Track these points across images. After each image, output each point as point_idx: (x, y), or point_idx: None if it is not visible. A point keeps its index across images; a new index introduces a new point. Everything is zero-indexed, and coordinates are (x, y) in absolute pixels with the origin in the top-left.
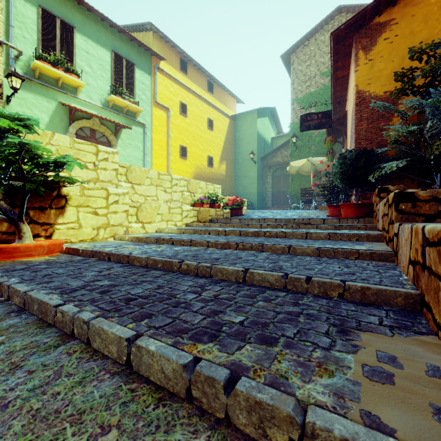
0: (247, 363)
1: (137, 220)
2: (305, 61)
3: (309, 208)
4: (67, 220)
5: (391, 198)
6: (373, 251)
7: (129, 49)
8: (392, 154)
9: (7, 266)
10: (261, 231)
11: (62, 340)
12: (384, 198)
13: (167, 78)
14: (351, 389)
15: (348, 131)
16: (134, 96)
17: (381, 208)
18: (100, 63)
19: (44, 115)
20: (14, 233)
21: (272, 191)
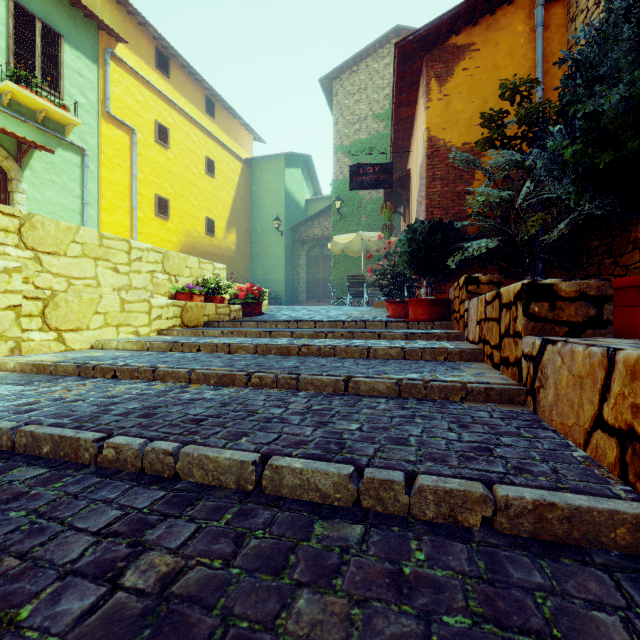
0: None
1: (44, 325)
2: (353, 94)
3: (358, 304)
4: None
5: (512, 293)
6: (488, 385)
7: (51, 5)
8: (472, 231)
9: None
10: (293, 346)
11: None
12: (473, 292)
13: (131, 77)
14: None
15: (412, 197)
16: (62, 95)
17: (475, 308)
18: None
19: None
20: None
21: (307, 278)
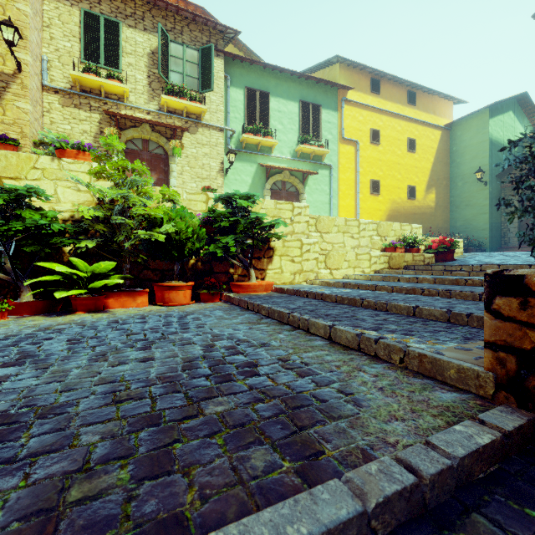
0: (389, 337)
1: (325, 266)
2: None
3: None
4: (273, 267)
5: None
6: None
7: (316, 92)
8: None
9: (248, 296)
10: (461, 279)
11: (294, 329)
12: None
13: (355, 108)
14: (439, 348)
15: None
16: (320, 139)
17: None
18: (289, 117)
19: (248, 178)
20: (244, 276)
21: (519, 222)
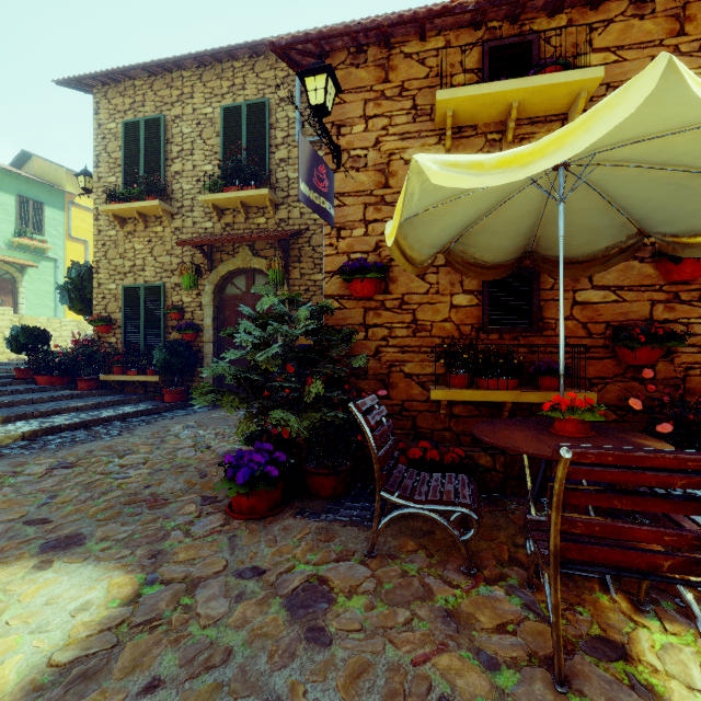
0: None
1: None
2: None
3: None
4: None
5: None
6: None
7: (38, 189)
8: None
9: None
10: None
11: None
12: None
13: (86, 211)
14: None
15: None
16: (44, 234)
17: None
18: (3, 208)
19: None
20: None
21: None
